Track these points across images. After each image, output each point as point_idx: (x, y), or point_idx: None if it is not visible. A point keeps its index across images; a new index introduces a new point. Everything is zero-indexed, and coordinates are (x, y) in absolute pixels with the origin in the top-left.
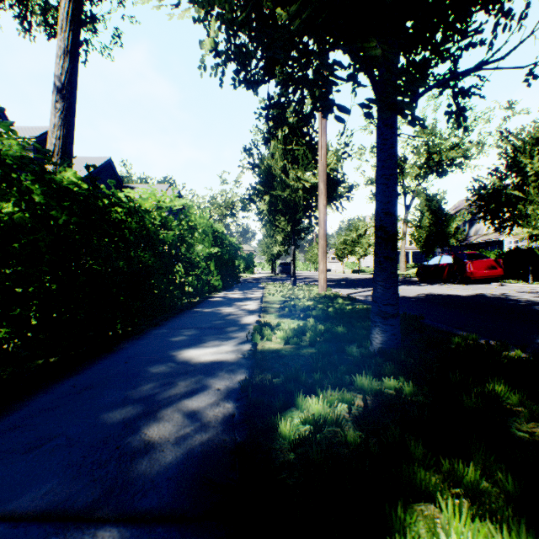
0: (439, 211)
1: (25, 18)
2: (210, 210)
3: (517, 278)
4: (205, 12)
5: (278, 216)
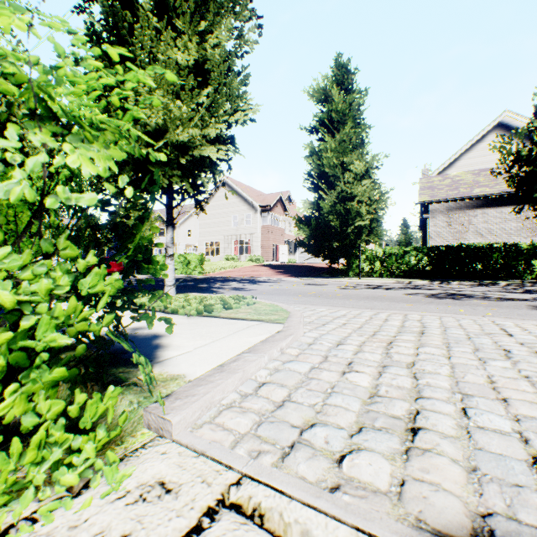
0: (97, 227)
1: None
2: None
3: (138, 272)
4: None
5: None
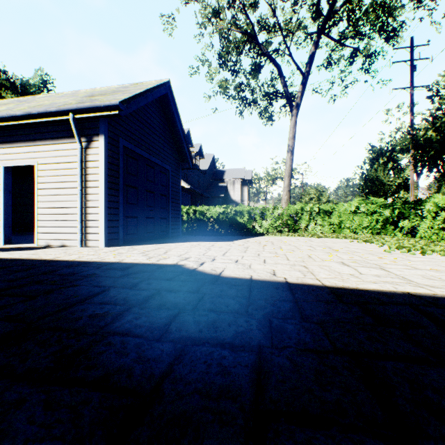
0: None
1: (251, 113)
2: (258, 181)
3: None
4: (413, 160)
5: (376, 196)
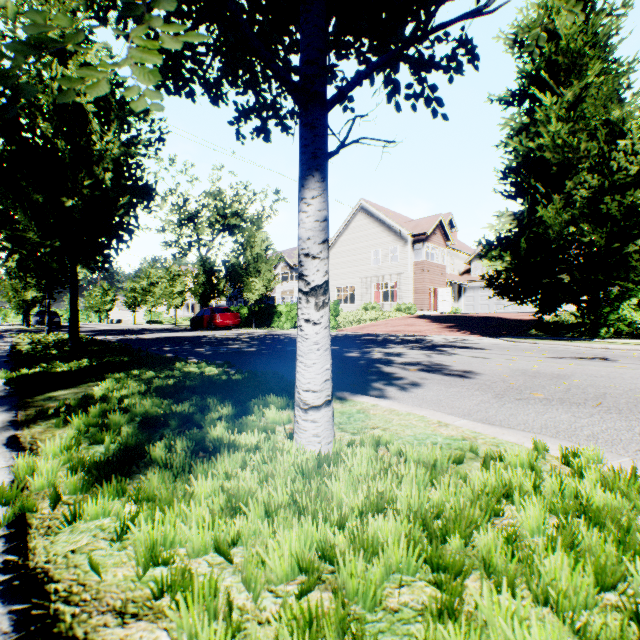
0: (212, 272)
1: None
2: None
3: (257, 326)
4: None
5: (31, 272)
